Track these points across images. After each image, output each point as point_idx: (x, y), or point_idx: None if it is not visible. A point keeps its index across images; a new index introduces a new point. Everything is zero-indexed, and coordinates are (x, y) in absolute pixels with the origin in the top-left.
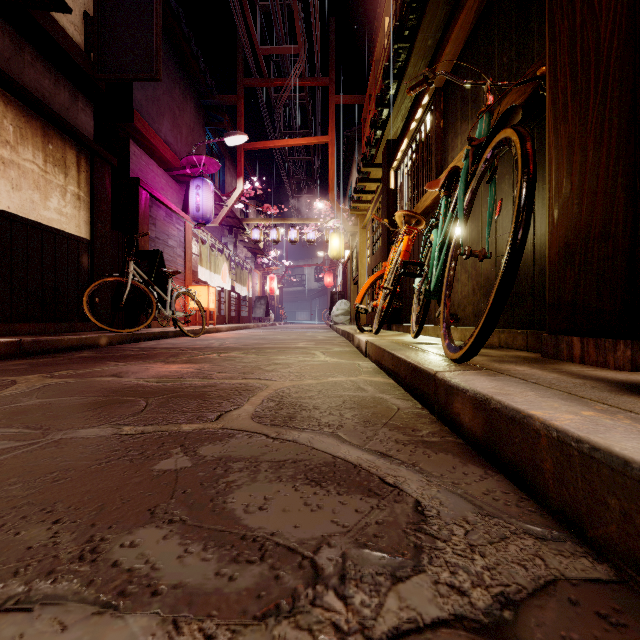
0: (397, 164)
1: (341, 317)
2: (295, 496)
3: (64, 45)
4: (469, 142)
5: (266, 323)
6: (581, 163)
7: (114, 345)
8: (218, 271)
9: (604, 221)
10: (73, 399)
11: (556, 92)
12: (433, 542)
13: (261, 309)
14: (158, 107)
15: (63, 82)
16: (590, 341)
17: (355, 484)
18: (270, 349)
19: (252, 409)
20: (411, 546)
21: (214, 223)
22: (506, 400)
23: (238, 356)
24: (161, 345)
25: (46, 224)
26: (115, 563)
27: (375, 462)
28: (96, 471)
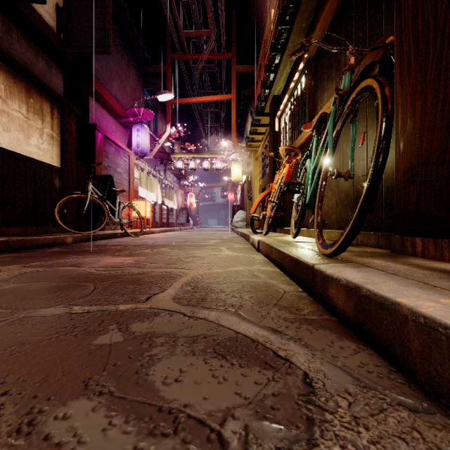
0: (280, 113)
1: (240, 223)
2: (205, 368)
3: (41, 28)
4: (336, 92)
5: (187, 227)
6: (422, 106)
7: (77, 243)
8: (153, 190)
9: (441, 150)
10: (40, 284)
11: (402, 54)
12: (322, 414)
13: (183, 217)
14: (110, 73)
15: (41, 54)
16: (429, 241)
17: (254, 357)
18: (189, 246)
19: (174, 292)
20: (304, 418)
21: (150, 156)
22: (374, 289)
23: (166, 251)
24: (111, 243)
25: (28, 156)
26: (47, 436)
27: (269, 337)
28: (46, 345)
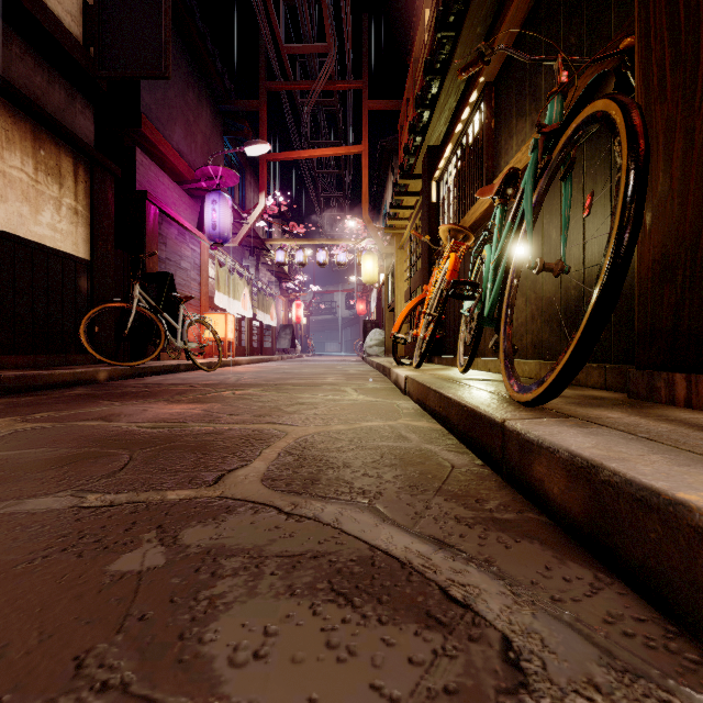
0: (439, 174)
1: (375, 348)
2: (313, 627)
3: (59, 37)
4: (538, 128)
5: (292, 355)
6: (686, 151)
7: (115, 380)
8: (238, 297)
9: None
10: (39, 452)
11: (649, 64)
12: None
13: (286, 339)
14: (169, 112)
15: (58, 80)
16: (700, 379)
17: (405, 601)
18: (294, 385)
19: (264, 467)
20: None
21: (233, 243)
22: (626, 470)
23: (256, 394)
24: (169, 380)
25: (37, 241)
26: None
27: (431, 557)
28: (22, 574)
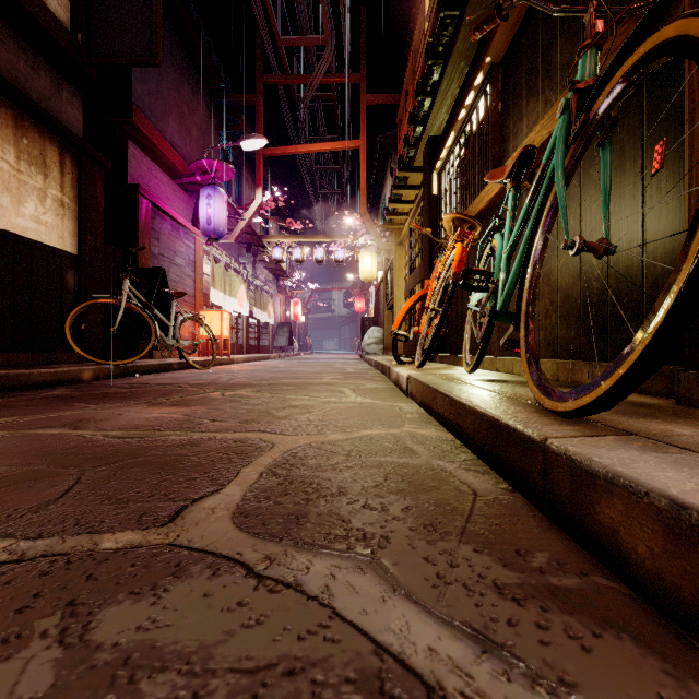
0: (441, 165)
1: (373, 346)
2: None
3: (43, 21)
4: (572, 84)
5: (289, 353)
6: None
7: (101, 380)
8: (234, 294)
9: None
10: None
11: None
12: None
13: (284, 337)
14: (163, 104)
15: (43, 66)
16: None
17: None
18: (288, 385)
19: (239, 494)
20: None
21: (229, 239)
22: None
23: (246, 395)
24: (158, 380)
25: (19, 234)
26: None
27: (472, 672)
28: None
